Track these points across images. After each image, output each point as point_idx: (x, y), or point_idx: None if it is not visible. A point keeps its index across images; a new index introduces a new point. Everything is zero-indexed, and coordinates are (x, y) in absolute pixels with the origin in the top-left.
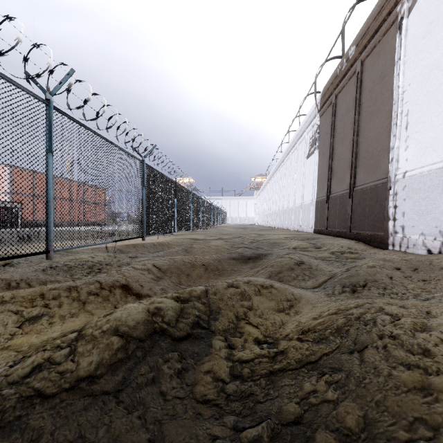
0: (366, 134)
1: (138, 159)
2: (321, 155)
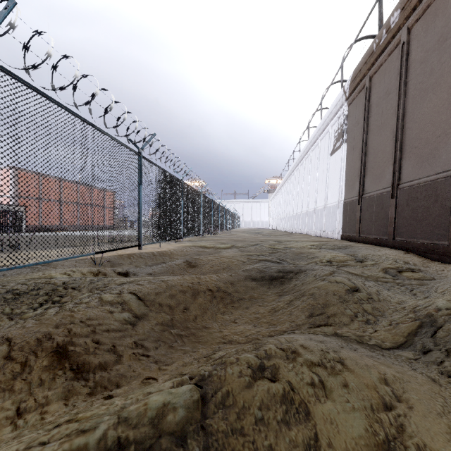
0: (416, 117)
1: (133, 150)
2: (350, 149)
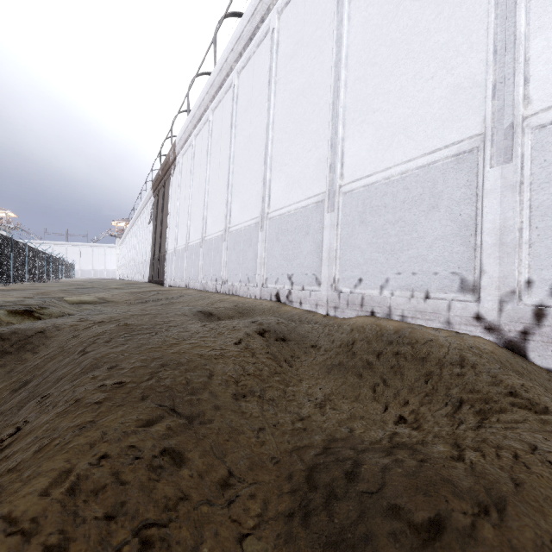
0: (164, 225)
1: None
2: (154, 226)
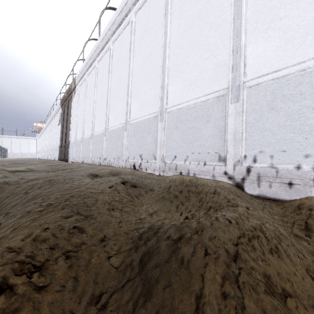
0: (68, 126)
1: None
2: (61, 127)
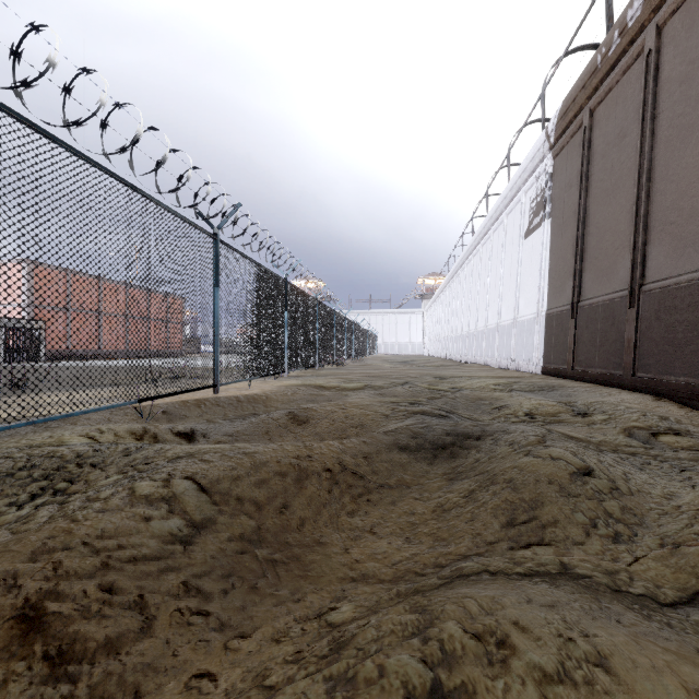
0: (673, 173)
1: (204, 231)
2: (557, 228)
